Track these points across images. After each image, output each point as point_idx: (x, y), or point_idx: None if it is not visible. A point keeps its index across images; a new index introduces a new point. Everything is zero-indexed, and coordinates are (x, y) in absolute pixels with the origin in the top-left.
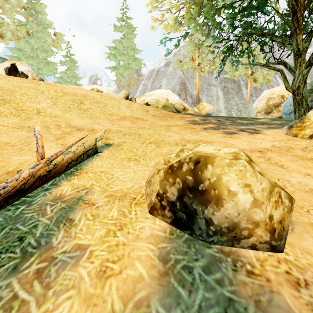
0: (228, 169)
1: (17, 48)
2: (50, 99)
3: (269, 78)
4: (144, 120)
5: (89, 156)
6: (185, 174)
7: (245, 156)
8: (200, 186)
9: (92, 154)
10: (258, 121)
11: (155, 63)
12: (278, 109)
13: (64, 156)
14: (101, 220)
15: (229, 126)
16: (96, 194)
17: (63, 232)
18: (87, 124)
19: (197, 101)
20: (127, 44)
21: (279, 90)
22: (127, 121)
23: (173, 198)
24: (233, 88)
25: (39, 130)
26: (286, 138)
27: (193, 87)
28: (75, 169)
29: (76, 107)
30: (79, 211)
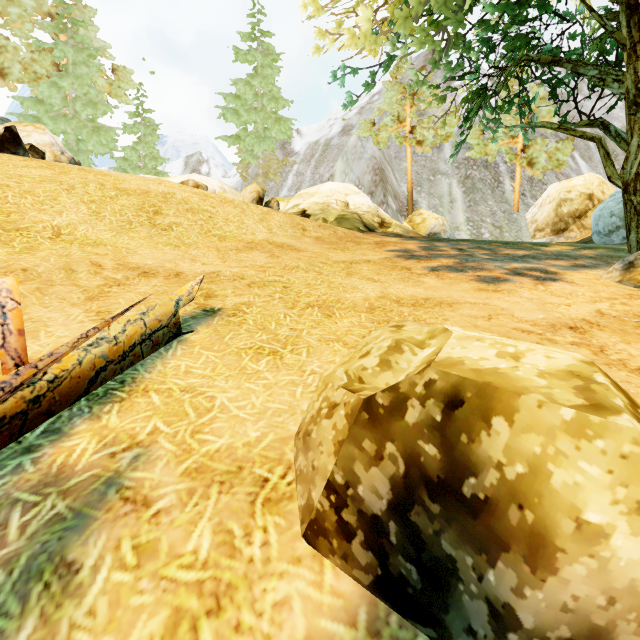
0: (574, 444)
1: (35, 97)
2: (87, 203)
3: (561, 157)
4: (297, 250)
5: (159, 344)
6: (414, 434)
7: (615, 391)
8: (468, 484)
9: (166, 340)
10: (547, 250)
11: (320, 129)
12: (580, 224)
13: (86, 352)
14: (161, 568)
15: (486, 263)
16: (159, 465)
17: (33, 621)
18: (165, 262)
19: (409, 207)
20: (263, 89)
21: (584, 184)
22: (259, 253)
23: (378, 505)
24: (484, 180)
25: (11, 289)
26: (623, 291)
27: (400, 178)
28: (117, 382)
29: (145, 222)
30: (103, 529)
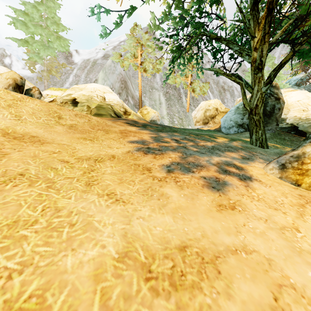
0: None
1: None
2: None
3: (205, 90)
4: (40, 142)
5: None
6: None
7: None
8: None
9: None
10: (219, 141)
11: (91, 53)
12: (213, 121)
13: None
14: None
15: (199, 157)
16: None
17: None
18: None
19: (140, 104)
20: (47, 14)
21: (214, 103)
22: None
23: None
24: (174, 95)
25: None
26: (294, 191)
27: (135, 88)
28: None
29: None
30: None
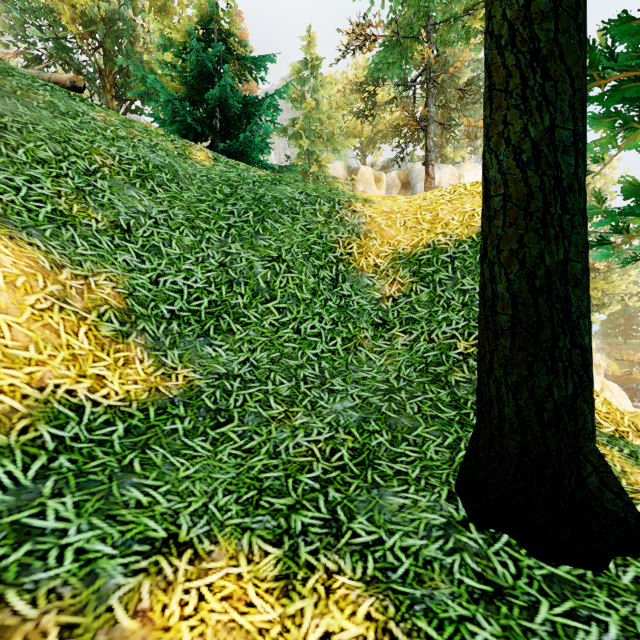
0: None
1: None
2: None
3: None
4: None
5: None
6: None
7: None
8: None
9: None
10: None
11: None
12: None
13: None
14: None
15: None
16: None
17: None
18: None
19: None
20: None
21: None
22: None
23: None
24: None
25: None
26: None
27: None
28: None
29: None
30: None
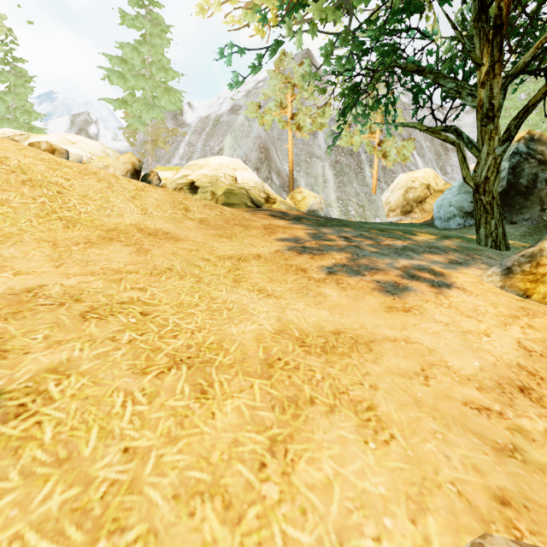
0: None
1: None
2: None
3: (406, 153)
4: (174, 239)
5: None
6: None
7: None
8: None
9: None
10: (417, 239)
11: (211, 105)
12: (421, 208)
13: None
14: None
15: (377, 259)
16: None
17: None
18: None
19: (291, 184)
20: (152, 57)
21: (424, 176)
22: (121, 246)
23: None
24: (350, 166)
25: None
26: (514, 303)
27: (282, 158)
28: None
29: None
30: None
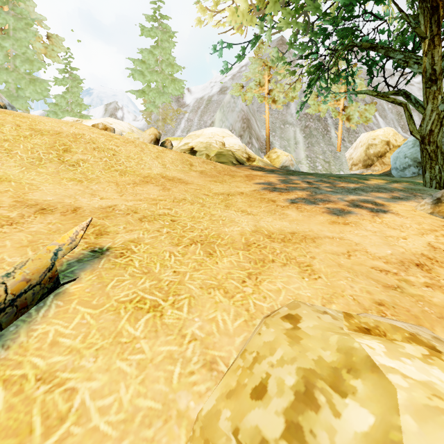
0: None
1: None
2: (0, 141)
3: (368, 115)
4: (185, 183)
5: (27, 306)
6: None
7: None
8: None
9: (37, 298)
10: (369, 183)
11: (204, 89)
12: (381, 161)
13: None
14: None
15: (330, 195)
16: None
17: None
18: (65, 197)
19: (267, 146)
20: (162, 57)
21: (384, 134)
22: (153, 186)
23: None
24: (318, 129)
25: None
26: (438, 223)
27: (260, 126)
28: None
29: (54, 159)
30: None
